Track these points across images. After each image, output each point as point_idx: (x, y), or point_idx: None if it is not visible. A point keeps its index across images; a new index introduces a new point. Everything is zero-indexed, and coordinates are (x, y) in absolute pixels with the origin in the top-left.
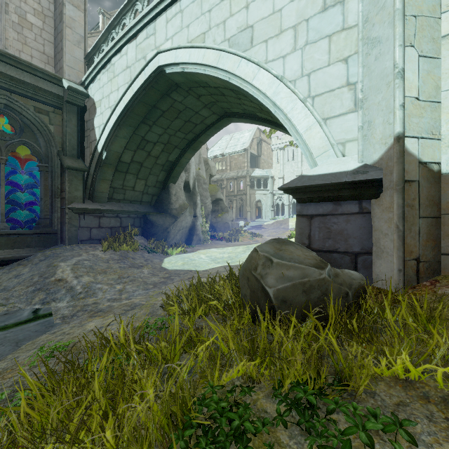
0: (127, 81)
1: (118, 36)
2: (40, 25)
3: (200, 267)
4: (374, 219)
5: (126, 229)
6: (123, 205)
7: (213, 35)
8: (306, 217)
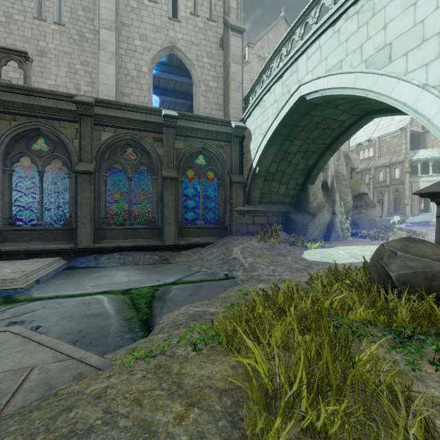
0: (274, 112)
1: (268, 80)
2: (215, 86)
3: (338, 261)
4: None
5: (272, 225)
6: (269, 206)
7: (350, 60)
8: None
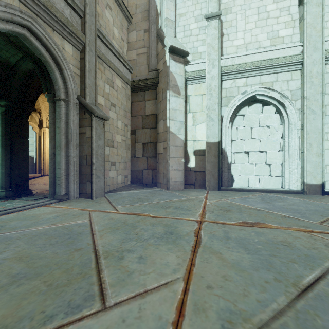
0: None
1: None
2: None
3: None
4: None
5: None
6: None
7: None
8: None
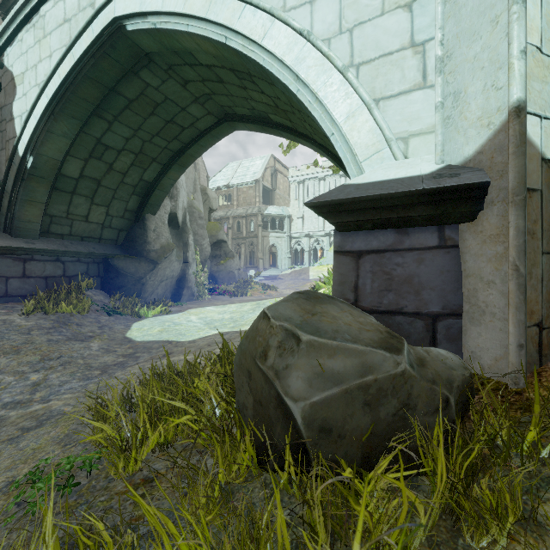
0: (64, 43)
1: None
2: None
3: (185, 336)
4: (465, 258)
5: (74, 279)
6: (69, 243)
7: None
8: (350, 254)
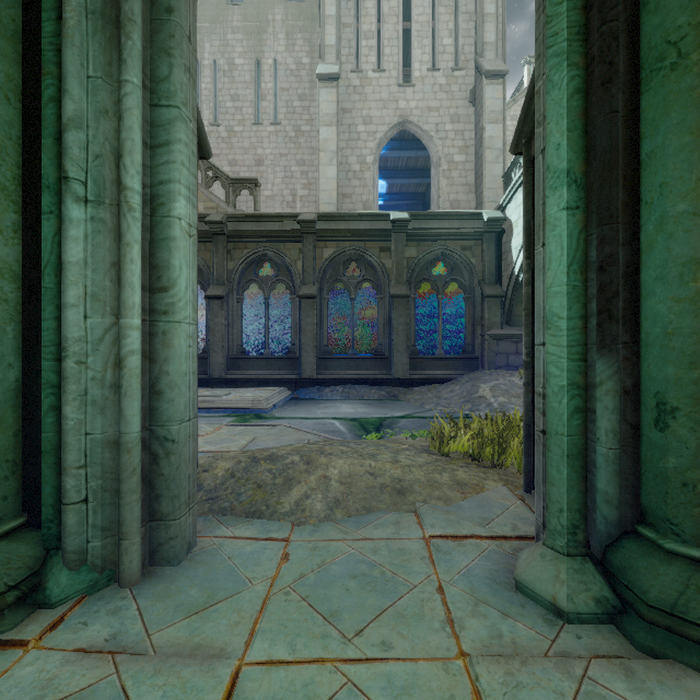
0: None
1: None
2: (463, 159)
3: None
4: None
5: None
6: None
7: None
8: None
